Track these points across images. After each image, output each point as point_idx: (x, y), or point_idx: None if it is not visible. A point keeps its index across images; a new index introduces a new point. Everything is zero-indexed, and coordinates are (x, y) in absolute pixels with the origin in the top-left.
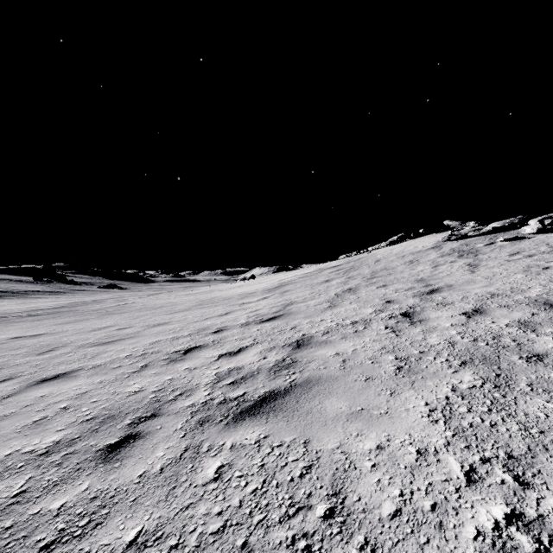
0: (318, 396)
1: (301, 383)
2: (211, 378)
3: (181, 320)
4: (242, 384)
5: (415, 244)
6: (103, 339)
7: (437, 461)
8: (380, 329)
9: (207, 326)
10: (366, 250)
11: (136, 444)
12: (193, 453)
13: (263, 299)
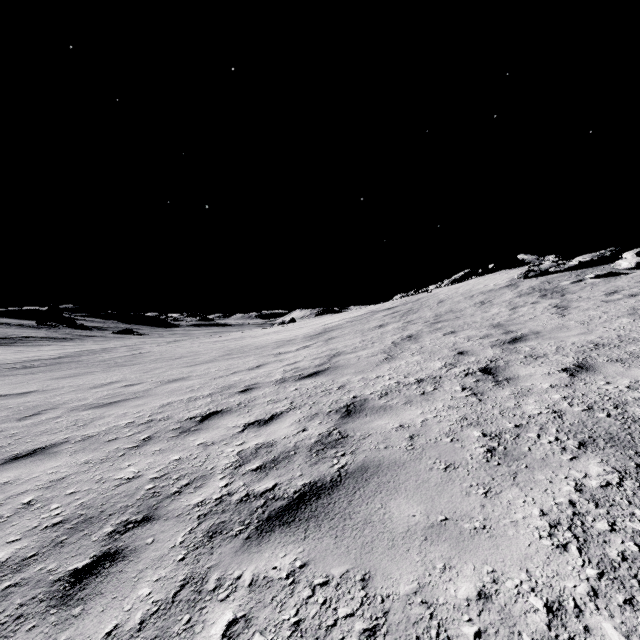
0: (379, 493)
1: (355, 471)
2: (231, 458)
3: (202, 375)
4: (272, 469)
5: (484, 282)
6: (103, 399)
7: (585, 631)
8: (455, 391)
9: (234, 382)
10: (426, 289)
11: (113, 571)
12: (192, 592)
13: (304, 348)
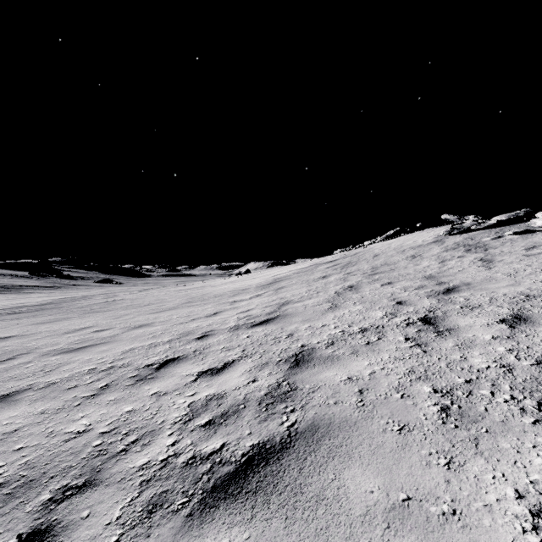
0: (331, 460)
1: (305, 430)
2: (182, 411)
3: (164, 321)
4: (221, 426)
5: (413, 239)
6: (74, 344)
7: None
8: (399, 341)
9: (192, 329)
10: (362, 244)
11: None
12: None
13: (257, 296)
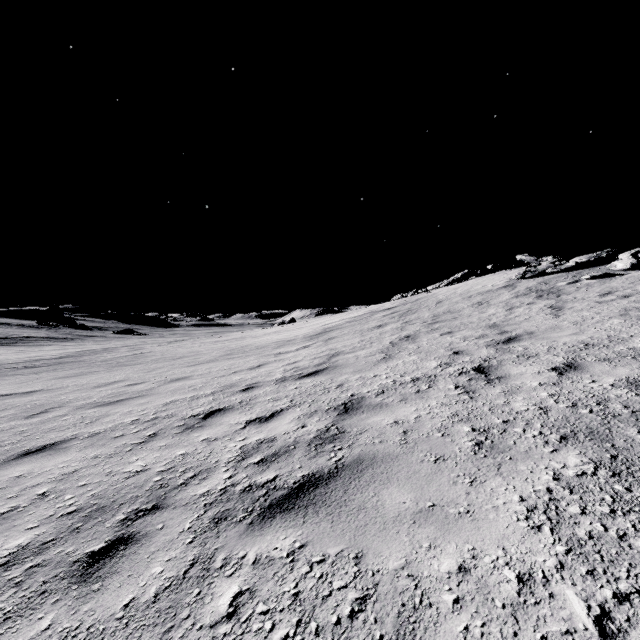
0: (373, 483)
1: (351, 463)
2: (234, 453)
3: (204, 374)
4: (273, 463)
5: (483, 283)
6: (108, 397)
7: (550, 597)
8: (449, 389)
9: (235, 382)
10: (425, 289)
11: (127, 553)
12: (201, 569)
13: (304, 348)
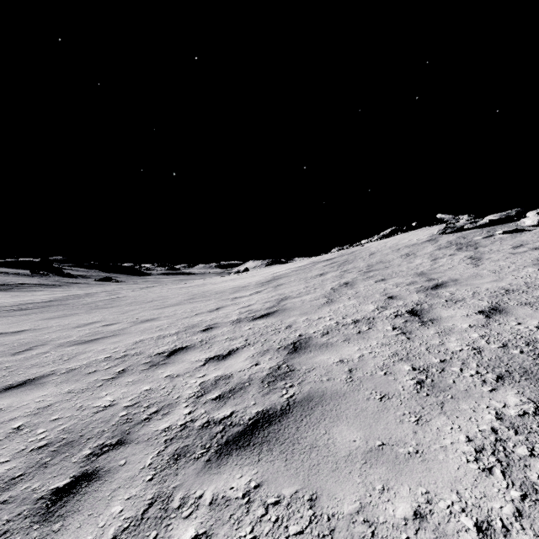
0: (323, 420)
1: (301, 400)
2: (194, 389)
3: (169, 316)
4: (230, 399)
5: (409, 238)
6: (86, 336)
7: None
8: (387, 330)
9: (197, 323)
10: (359, 243)
11: (90, 490)
12: (159, 509)
13: (256, 293)
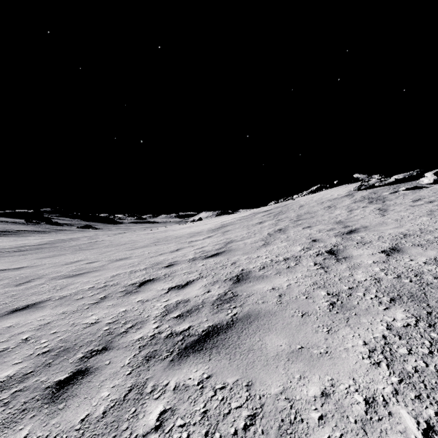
0: (258, 331)
1: (242, 317)
2: (160, 310)
3: (139, 256)
4: (188, 317)
5: (331, 193)
6: (73, 271)
7: (389, 415)
8: (310, 265)
9: (161, 261)
10: (291, 197)
11: (84, 381)
12: (136, 393)
13: (208, 237)
